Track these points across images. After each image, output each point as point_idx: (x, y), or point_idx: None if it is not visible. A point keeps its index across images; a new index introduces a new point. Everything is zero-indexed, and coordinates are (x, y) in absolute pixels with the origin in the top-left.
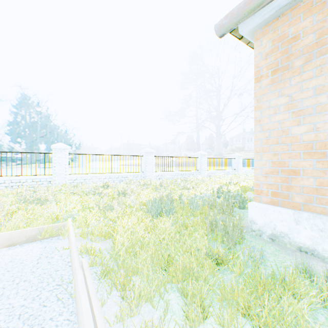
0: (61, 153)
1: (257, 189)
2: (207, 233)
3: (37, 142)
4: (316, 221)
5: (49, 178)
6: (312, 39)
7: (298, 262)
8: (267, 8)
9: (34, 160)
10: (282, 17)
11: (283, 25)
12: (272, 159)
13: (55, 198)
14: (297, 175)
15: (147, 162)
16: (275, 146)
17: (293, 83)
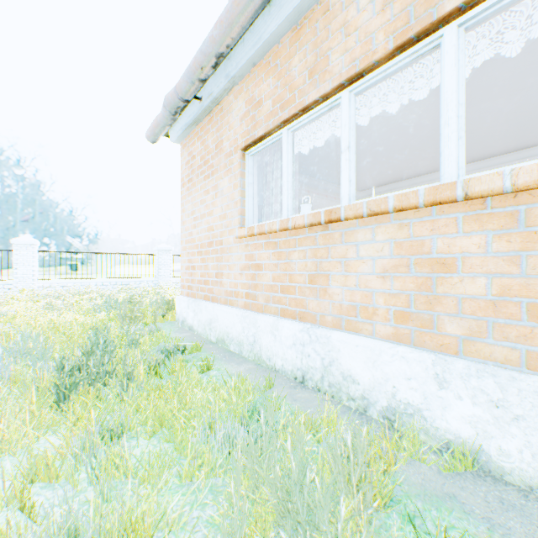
0: (26, 250)
1: (183, 284)
2: (118, 319)
3: (12, 231)
4: (194, 304)
5: (8, 284)
6: (199, 161)
7: (172, 334)
8: (178, 128)
9: (6, 262)
10: (191, 136)
11: (191, 143)
12: (188, 256)
13: (1, 303)
14: (195, 270)
15: (162, 264)
16: (189, 246)
17: (194, 194)
